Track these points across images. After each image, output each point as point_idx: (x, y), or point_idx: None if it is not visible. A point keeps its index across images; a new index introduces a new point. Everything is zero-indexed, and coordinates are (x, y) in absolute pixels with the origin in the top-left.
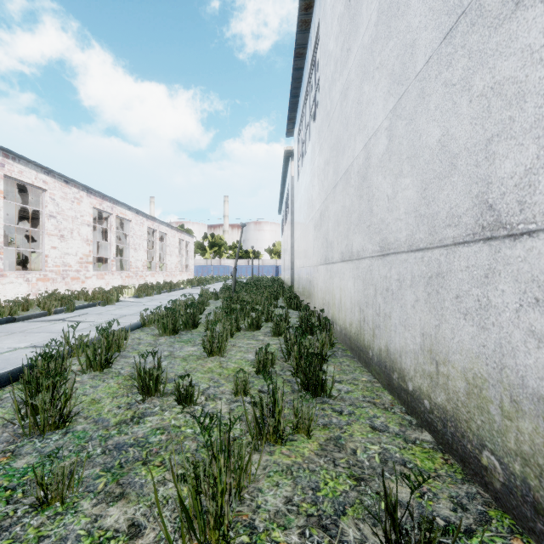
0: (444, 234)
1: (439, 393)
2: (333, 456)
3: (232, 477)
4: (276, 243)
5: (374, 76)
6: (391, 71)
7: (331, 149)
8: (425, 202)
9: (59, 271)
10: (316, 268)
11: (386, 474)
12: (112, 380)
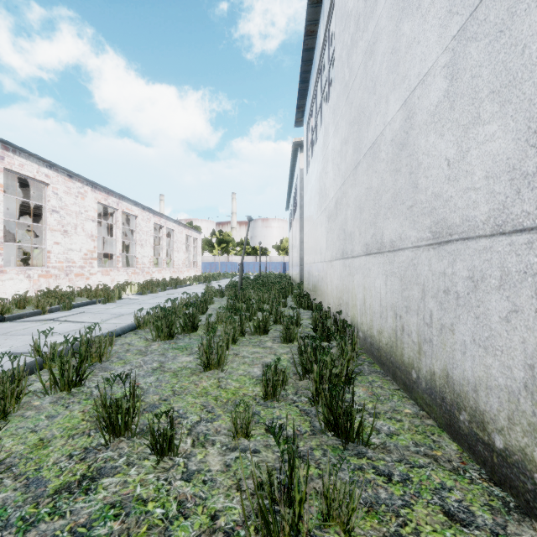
0: None
1: None
2: None
3: None
4: (284, 239)
5: (421, 3)
6: None
7: (351, 124)
8: None
9: (63, 267)
10: (330, 263)
11: None
12: (78, 406)
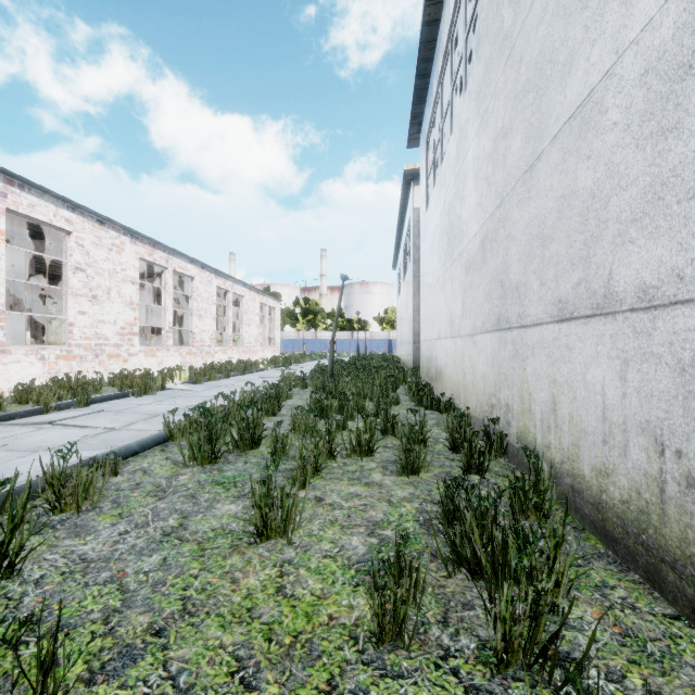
0: None
1: None
2: None
3: None
4: (389, 309)
5: None
6: None
7: (519, 96)
8: None
9: (91, 346)
10: (471, 338)
11: None
12: None
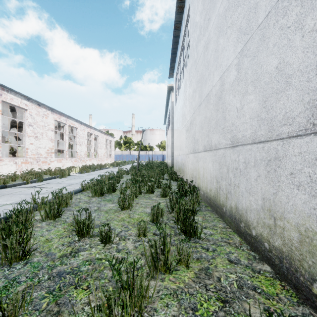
0: (281, 130)
1: (277, 239)
2: (205, 283)
3: (135, 310)
4: (162, 141)
5: (227, 32)
6: (239, 27)
7: (197, 82)
8: (265, 110)
9: (35, 158)
10: (187, 155)
11: (243, 297)
12: (60, 226)
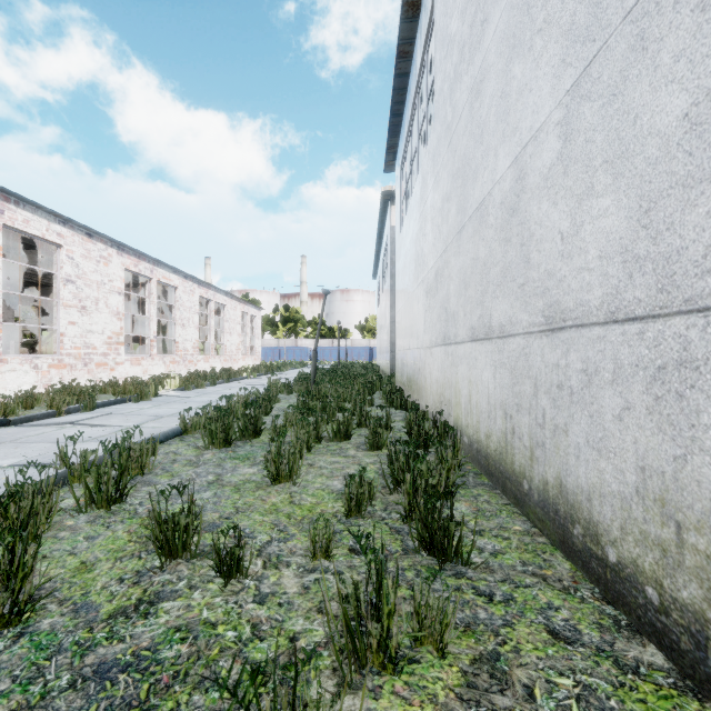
0: (700, 287)
1: (686, 582)
2: (492, 705)
3: None
4: (370, 318)
5: (533, 45)
6: (568, 26)
7: (454, 176)
8: (648, 234)
9: (80, 355)
10: (429, 350)
11: None
12: (121, 525)
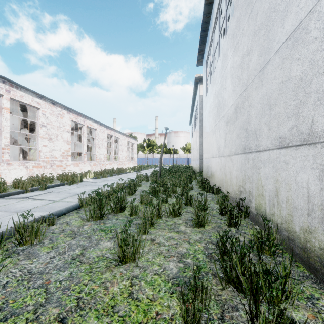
0: None
1: None
2: None
3: None
4: (187, 144)
5: None
6: None
7: (256, 32)
8: None
9: (48, 161)
10: (229, 157)
11: None
12: None
